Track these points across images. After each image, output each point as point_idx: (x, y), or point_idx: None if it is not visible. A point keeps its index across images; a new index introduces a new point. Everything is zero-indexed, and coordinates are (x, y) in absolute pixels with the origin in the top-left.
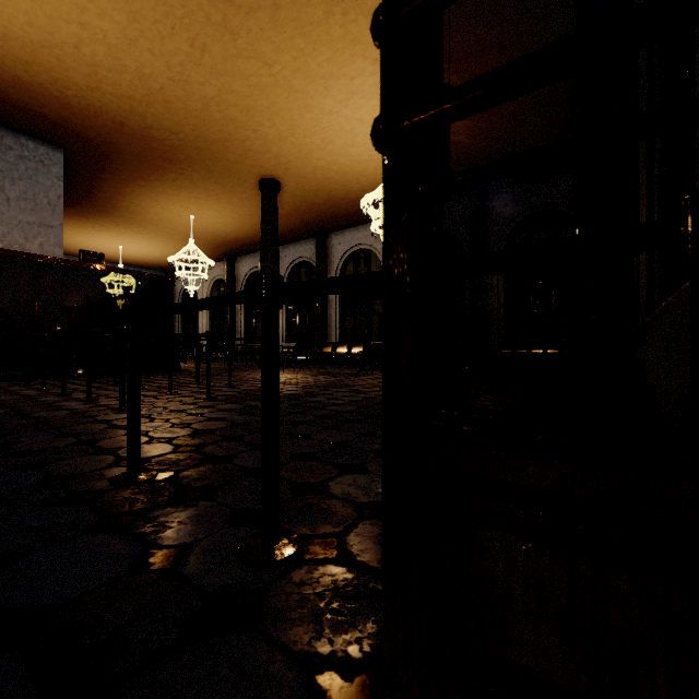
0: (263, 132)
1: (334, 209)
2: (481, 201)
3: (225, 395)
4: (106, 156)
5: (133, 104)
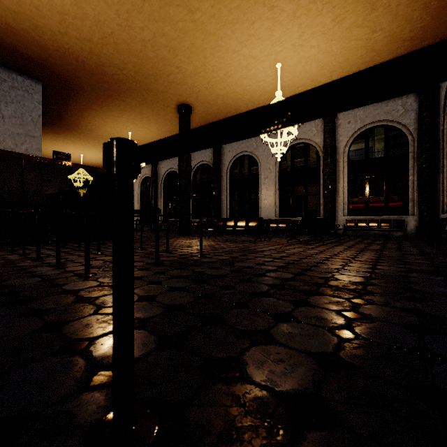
0: (183, 68)
1: None
2: (332, 119)
3: (169, 260)
4: (72, 88)
5: (91, 46)
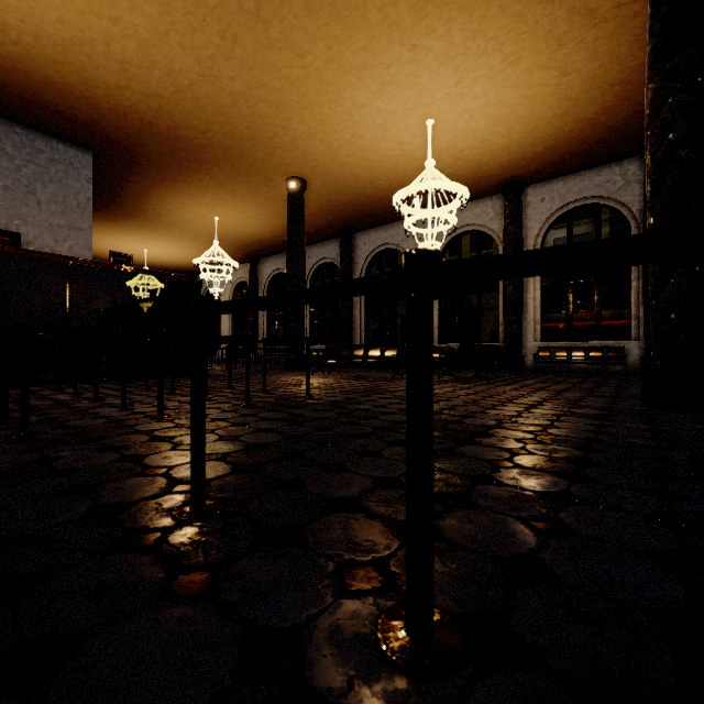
0: (292, 128)
1: (360, 207)
2: (516, 196)
3: (263, 402)
4: (134, 158)
5: (162, 102)
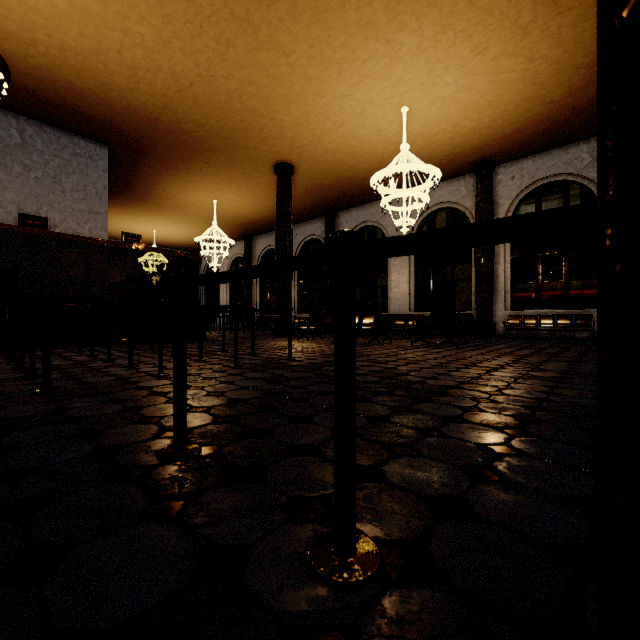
0: (280, 119)
1: (343, 189)
2: (487, 175)
3: (250, 363)
4: (143, 150)
5: (166, 101)
